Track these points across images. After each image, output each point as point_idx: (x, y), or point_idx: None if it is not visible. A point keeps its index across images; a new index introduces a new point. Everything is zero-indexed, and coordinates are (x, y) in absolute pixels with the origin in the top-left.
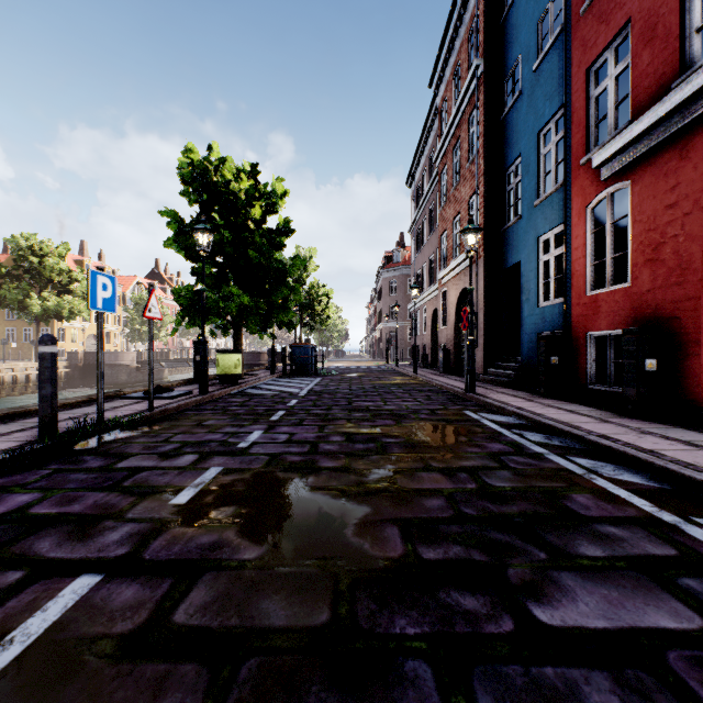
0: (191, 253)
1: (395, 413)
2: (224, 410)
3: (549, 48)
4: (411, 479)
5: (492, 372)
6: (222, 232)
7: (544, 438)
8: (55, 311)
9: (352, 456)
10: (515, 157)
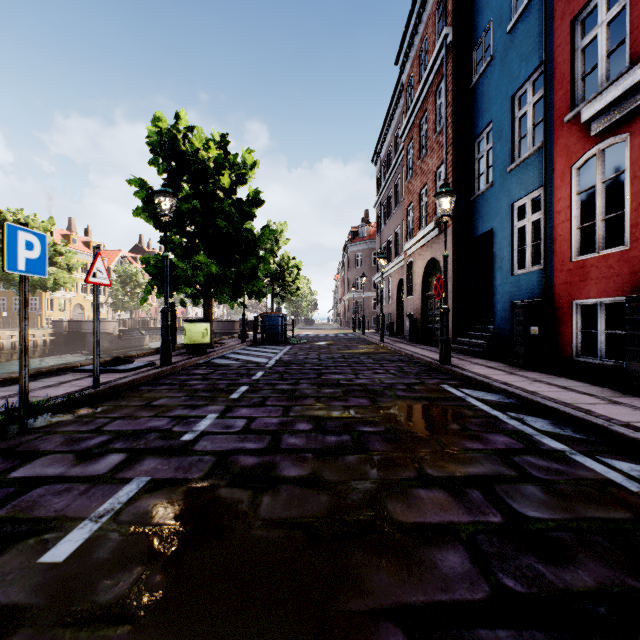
0: (160, 222)
1: (369, 389)
2: (182, 384)
3: (526, 6)
4: (406, 502)
5: (462, 342)
6: (192, 202)
7: (552, 426)
8: (40, 282)
9: (322, 456)
10: (486, 124)
